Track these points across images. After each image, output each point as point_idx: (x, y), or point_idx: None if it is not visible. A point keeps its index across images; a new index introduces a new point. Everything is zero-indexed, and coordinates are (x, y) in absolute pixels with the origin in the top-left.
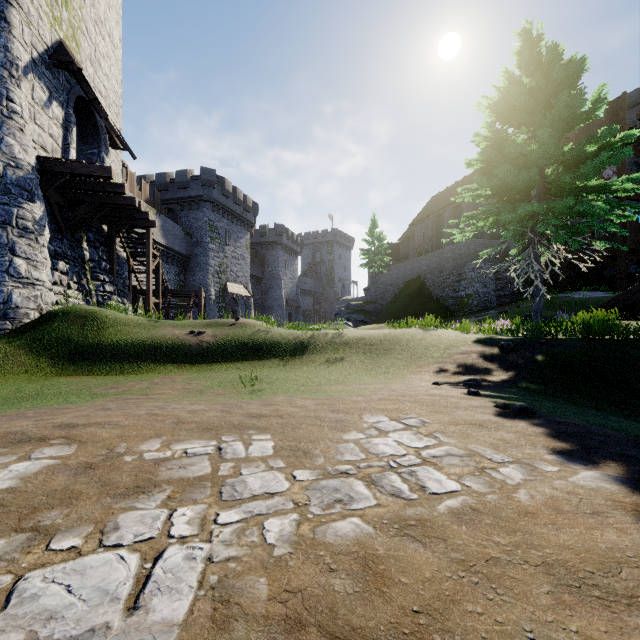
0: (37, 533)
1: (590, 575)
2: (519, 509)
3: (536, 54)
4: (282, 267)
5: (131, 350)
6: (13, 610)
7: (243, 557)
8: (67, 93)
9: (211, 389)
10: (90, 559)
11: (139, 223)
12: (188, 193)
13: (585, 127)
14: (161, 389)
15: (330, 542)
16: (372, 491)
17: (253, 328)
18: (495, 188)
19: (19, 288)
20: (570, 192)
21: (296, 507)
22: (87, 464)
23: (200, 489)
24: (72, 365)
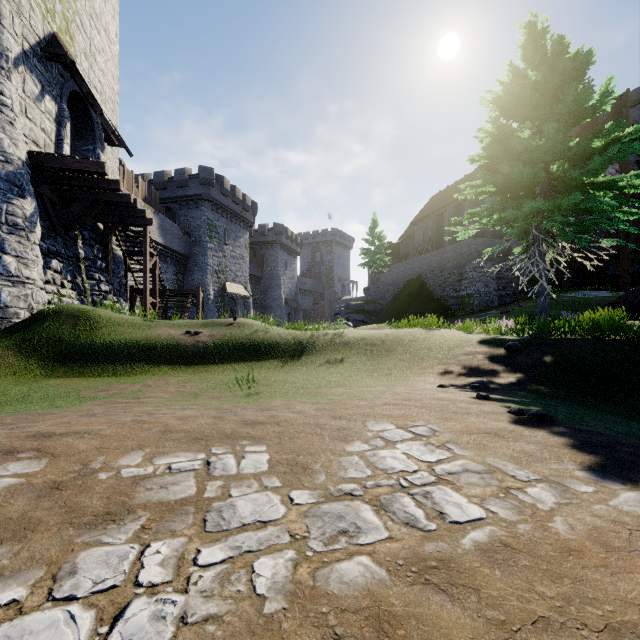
0: None
1: None
2: (560, 544)
3: (541, 47)
4: (281, 267)
5: (124, 351)
6: None
7: (225, 616)
8: (60, 87)
9: (206, 392)
10: (32, 619)
11: (135, 221)
12: (186, 192)
13: (587, 125)
14: (153, 392)
15: (334, 592)
16: (382, 519)
17: (251, 328)
18: (499, 184)
19: (8, 287)
20: (576, 189)
21: (293, 541)
22: (54, 483)
23: (181, 516)
24: (63, 366)
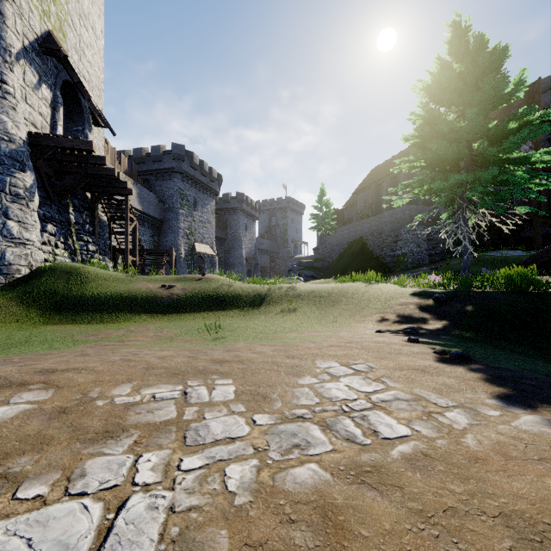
0: (5, 481)
1: (549, 528)
2: (469, 455)
3: (465, 43)
4: (243, 230)
5: (110, 302)
6: None
7: (204, 506)
8: (55, 77)
9: (180, 336)
10: (54, 509)
11: (118, 191)
12: (161, 165)
13: (505, 108)
14: (136, 336)
15: (289, 490)
16: (327, 436)
17: (217, 282)
18: (429, 160)
19: (12, 247)
20: (494, 163)
21: (256, 452)
22: (61, 409)
23: (165, 434)
24: (58, 315)
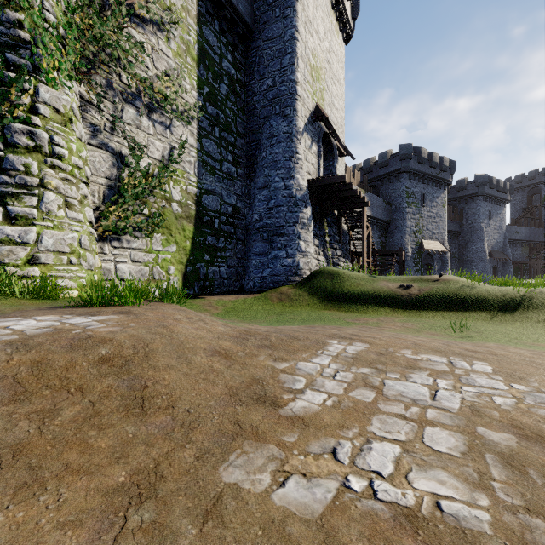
0: (379, 370)
1: None
2: None
3: None
4: (484, 218)
5: (361, 297)
6: (388, 387)
7: (482, 403)
8: (318, 134)
9: (424, 330)
10: (406, 383)
11: (357, 205)
12: (388, 170)
13: None
14: (387, 325)
15: (540, 414)
16: None
17: (456, 284)
18: None
19: (301, 258)
20: None
21: (514, 397)
22: (379, 352)
23: (446, 375)
24: (329, 303)
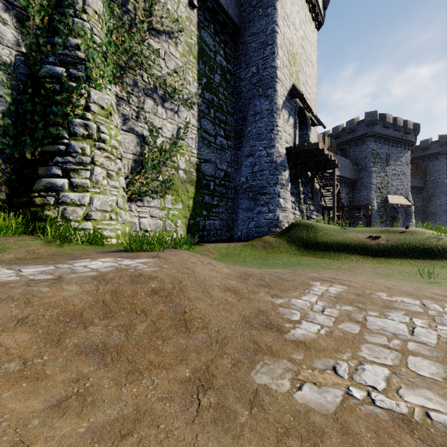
0: (359, 308)
1: None
2: None
3: None
4: None
5: (333, 245)
6: (370, 322)
7: None
8: (294, 109)
9: (394, 275)
10: (385, 320)
11: (328, 167)
12: (354, 135)
13: None
14: (358, 270)
15: None
16: None
17: (422, 235)
18: None
19: (281, 212)
20: None
21: None
22: (357, 294)
23: (421, 315)
24: (305, 251)
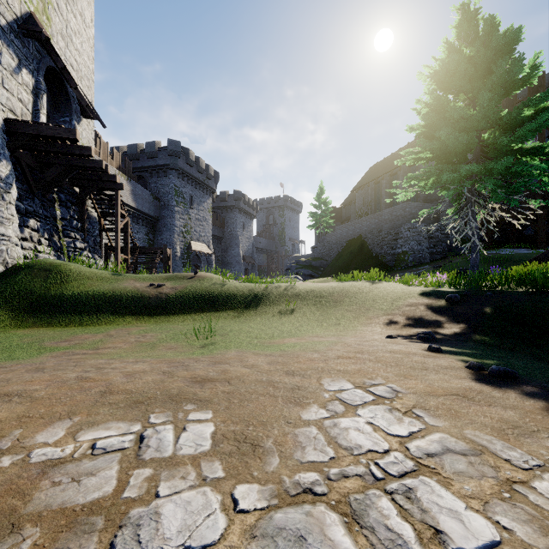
0: None
1: None
2: None
3: (474, 26)
4: (240, 228)
5: (92, 302)
6: None
7: None
8: (37, 62)
9: (164, 342)
10: None
11: (108, 185)
12: (156, 162)
13: (508, 103)
14: (114, 342)
15: None
16: (358, 542)
17: (210, 281)
18: (436, 151)
19: None
20: (506, 154)
21: None
22: None
23: (81, 537)
24: (32, 317)
